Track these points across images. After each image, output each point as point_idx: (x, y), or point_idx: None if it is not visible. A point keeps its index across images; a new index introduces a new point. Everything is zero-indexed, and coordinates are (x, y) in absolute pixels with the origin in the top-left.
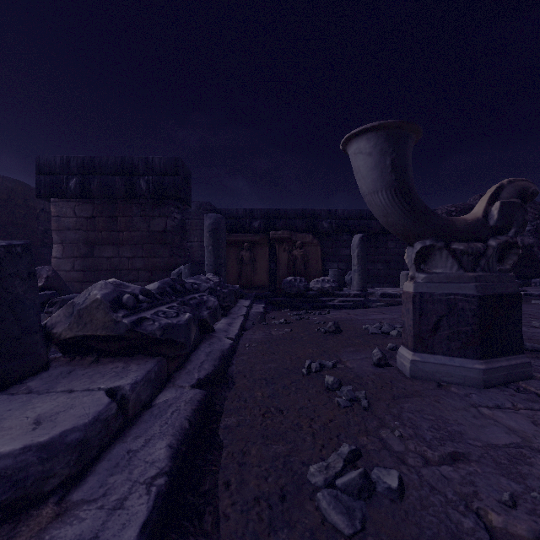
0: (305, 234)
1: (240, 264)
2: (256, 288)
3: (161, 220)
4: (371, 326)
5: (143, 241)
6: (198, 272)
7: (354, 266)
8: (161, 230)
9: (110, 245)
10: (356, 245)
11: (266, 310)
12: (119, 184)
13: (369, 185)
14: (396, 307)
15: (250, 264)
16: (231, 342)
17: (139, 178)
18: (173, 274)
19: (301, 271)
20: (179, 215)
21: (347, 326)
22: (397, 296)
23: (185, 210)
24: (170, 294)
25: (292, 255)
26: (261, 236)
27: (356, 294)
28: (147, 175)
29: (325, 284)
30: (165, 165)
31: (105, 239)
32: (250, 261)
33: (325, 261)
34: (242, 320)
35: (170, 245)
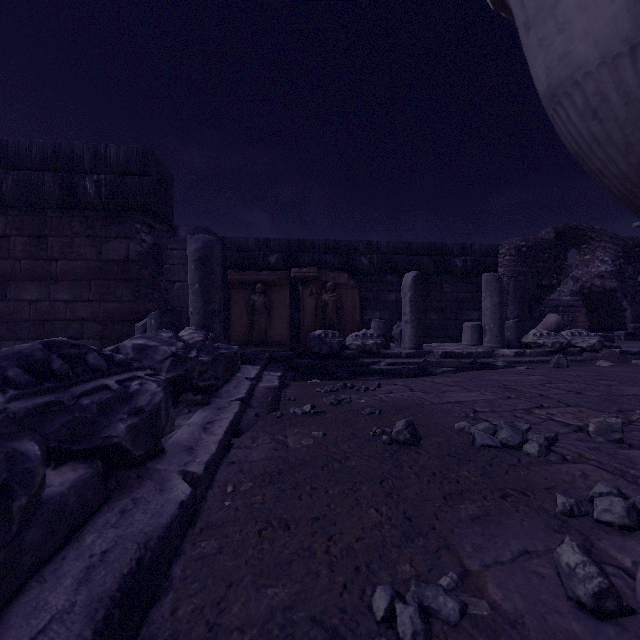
0: (338, 272)
1: (251, 312)
2: (273, 344)
3: (120, 244)
4: (474, 426)
5: (90, 276)
6: (173, 324)
7: (406, 315)
8: (120, 259)
9: (35, 282)
10: (408, 286)
11: (283, 382)
12: (50, 185)
13: (618, 22)
14: (473, 374)
15: (264, 312)
16: (186, 493)
17: (84, 177)
18: (137, 327)
19: (333, 322)
20: (149, 237)
21: (422, 420)
22: (463, 356)
23: (172, 237)
24: (16, 387)
25: (321, 300)
26: (279, 275)
27: (409, 353)
28: (96, 172)
29: (367, 340)
30: (127, 159)
31: (26, 271)
32: (264, 308)
33: (364, 309)
34: (235, 412)
35: (134, 282)
